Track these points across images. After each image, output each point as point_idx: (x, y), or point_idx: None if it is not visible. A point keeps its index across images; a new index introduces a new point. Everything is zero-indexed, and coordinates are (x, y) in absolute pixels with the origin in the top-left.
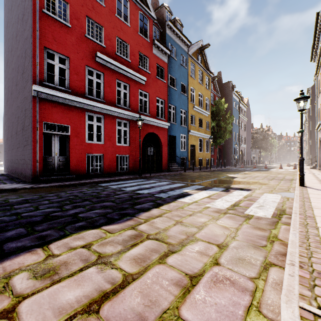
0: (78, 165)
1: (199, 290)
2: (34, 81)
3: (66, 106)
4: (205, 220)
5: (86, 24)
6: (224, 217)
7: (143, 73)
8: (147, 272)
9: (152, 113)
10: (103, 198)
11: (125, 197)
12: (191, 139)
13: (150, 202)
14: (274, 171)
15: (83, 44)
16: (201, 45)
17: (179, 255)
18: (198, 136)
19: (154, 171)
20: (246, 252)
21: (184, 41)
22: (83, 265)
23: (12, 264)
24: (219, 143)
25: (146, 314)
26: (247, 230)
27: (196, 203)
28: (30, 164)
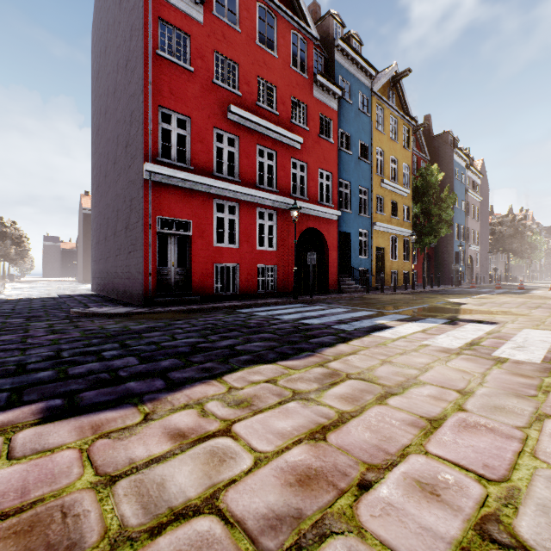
0: (204, 280)
1: (445, 432)
2: (146, 157)
3: (187, 191)
4: (428, 361)
5: (213, 64)
6: (459, 359)
7: (298, 132)
8: (366, 411)
9: (312, 195)
10: (255, 328)
11: (288, 328)
12: (378, 237)
13: (330, 336)
14: (538, 295)
15: (210, 95)
16: (394, 72)
17: (403, 398)
18: (389, 232)
19: (315, 292)
20: (504, 400)
21: (366, 69)
22: (279, 399)
23: (193, 393)
24: (429, 243)
25: (384, 446)
26: (501, 377)
27: (405, 339)
28: (141, 279)
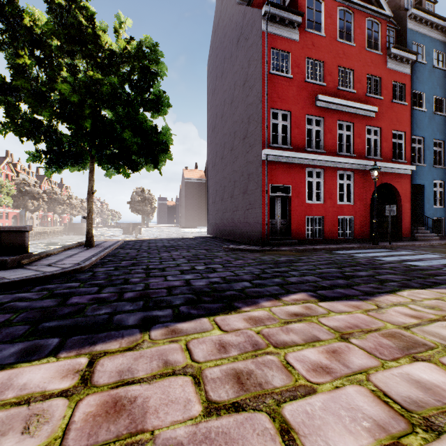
0: (299, 228)
1: None
2: (263, 145)
3: (288, 164)
4: None
5: (305, 68)
6: None
7: (372, 102)
8: None
9: (385, 155)
10: (370, 265)
11: (400, 267)
12: None
13: None
14: None
15: (303, 92)
16: None
17: None
18: None
19: (387, 239)
20: None
21: (441, 26)
22: None
23: (389, 299)
24: None
25: None
26: None
27: None
28: (259, 227)
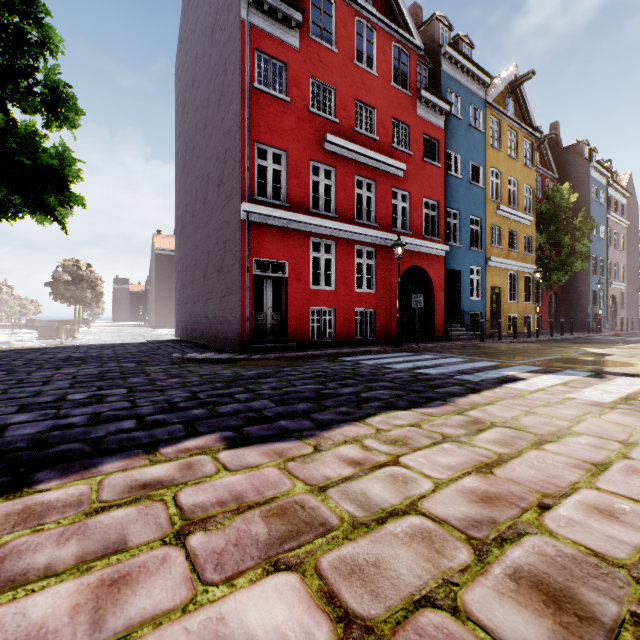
0: (299, 326)
1: (613, 475)
2: (243, 197)
3: (283, 230)
4: (578, 414)
5: (309, 91)
6: (614, 412)
7: (400, 157)
8: (524, 454)
9: (415, 228)
10: (370, 377)
11: (405, 377)
12: (493, 275)
13: (457, 386)
14: None
15: (306, 126)
16: (513, 76)
17: (560, 445)
18: (507, 268)
19: (419, 340)
20: None
21: (478, 77)
22: (432, 441)
23: (345, 432)
24: (558, 281)
25: (553, 481)
26: None
27: (545, 391)
28: (237, 324)
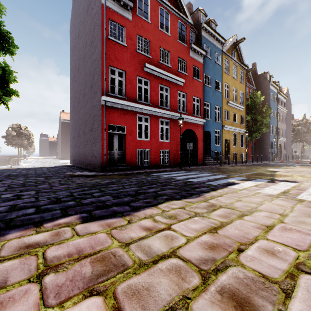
0: (132, 158)
1: (275, 231)
2: (103, 93)
3: (123, 110)
4: (261, 200)
5: (136, 42)
6: (278, 199)
7: (181, 76)
8: (234, 222)
9: (189, 111)
10: (164, 183)
11: (181, 183)
12: (225, 134)
13: (205, 187)
14: None
15: (135, 59)
16: (235, 40)
17: (251, 216)
18: (232, 130)
19: (191, 165)
20: (304, 219)
21: (219, 39)
22: (189, 216)
23: (146, 212)
24: (255, 137)
25: (246, 236)
26: (302, 208)
27: (247, 189)
28: (100, 157)
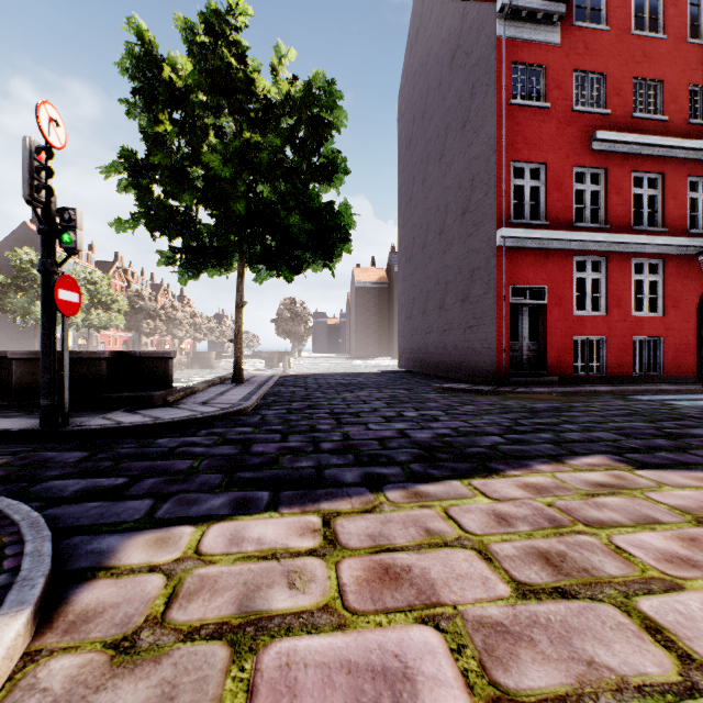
0: (560, 358)
1: None
2: (499, 222)
3: (542, 251)
4: None
5: (572, 88)
6: None
7: (700, 134)
8: None
9: None
10: None
11: None
12: None
13: None
14: None
15: (568, 129)
16: None
17: None
18: None
19: None
20: None
21: None
22: None
23: None
24: None
25: None
26: None
27: None
28: (492, 356)
